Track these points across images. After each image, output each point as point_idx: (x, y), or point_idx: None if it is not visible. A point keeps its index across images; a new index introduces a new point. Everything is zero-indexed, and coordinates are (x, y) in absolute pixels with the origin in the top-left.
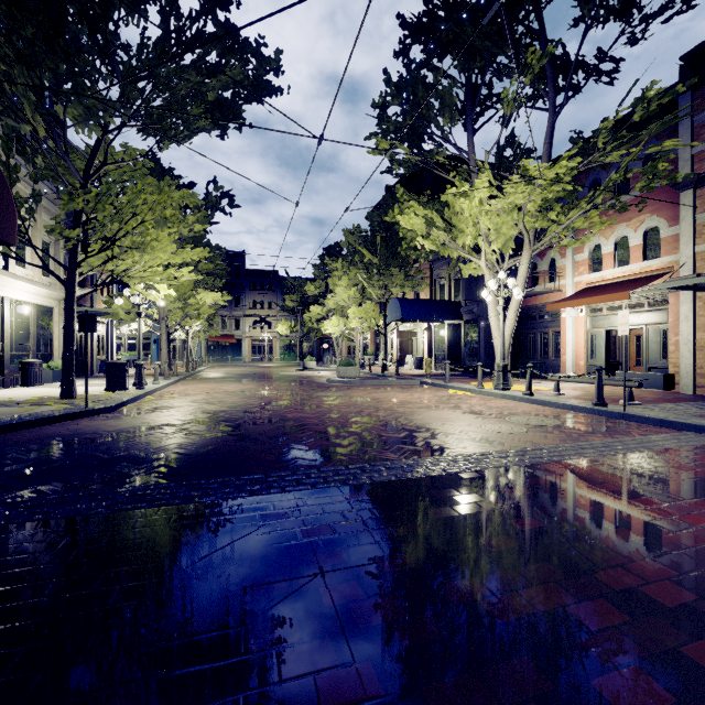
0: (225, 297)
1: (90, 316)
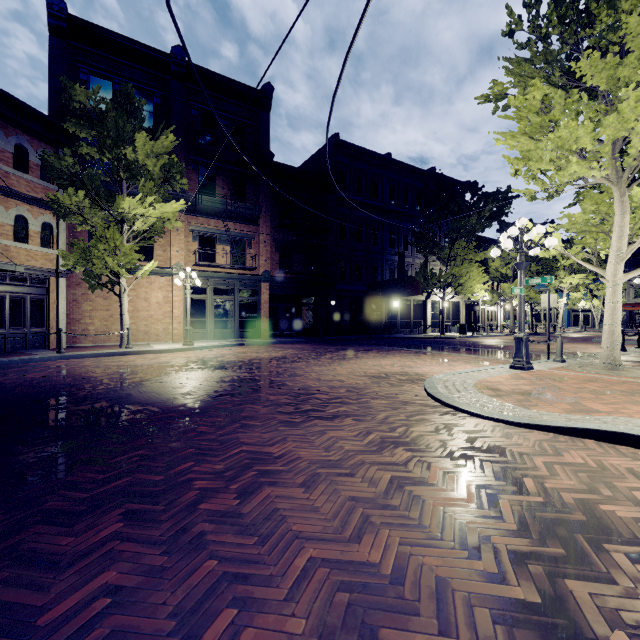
0: (589, 277)
1: (441, 310)
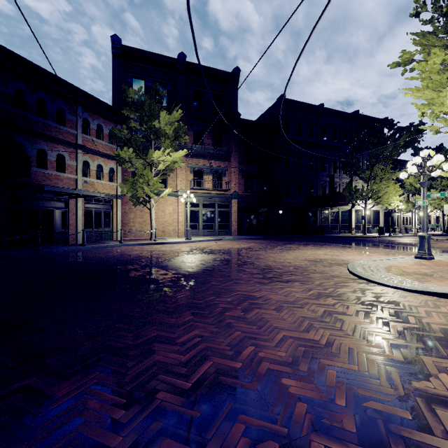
0: None
1: (363, 216)
